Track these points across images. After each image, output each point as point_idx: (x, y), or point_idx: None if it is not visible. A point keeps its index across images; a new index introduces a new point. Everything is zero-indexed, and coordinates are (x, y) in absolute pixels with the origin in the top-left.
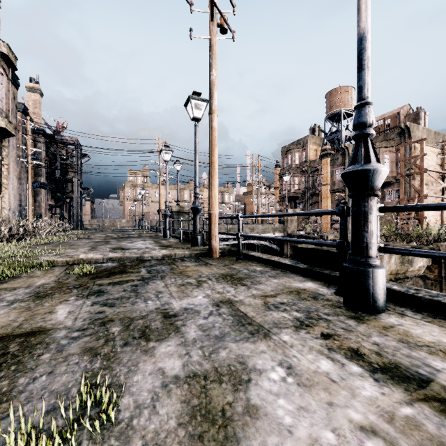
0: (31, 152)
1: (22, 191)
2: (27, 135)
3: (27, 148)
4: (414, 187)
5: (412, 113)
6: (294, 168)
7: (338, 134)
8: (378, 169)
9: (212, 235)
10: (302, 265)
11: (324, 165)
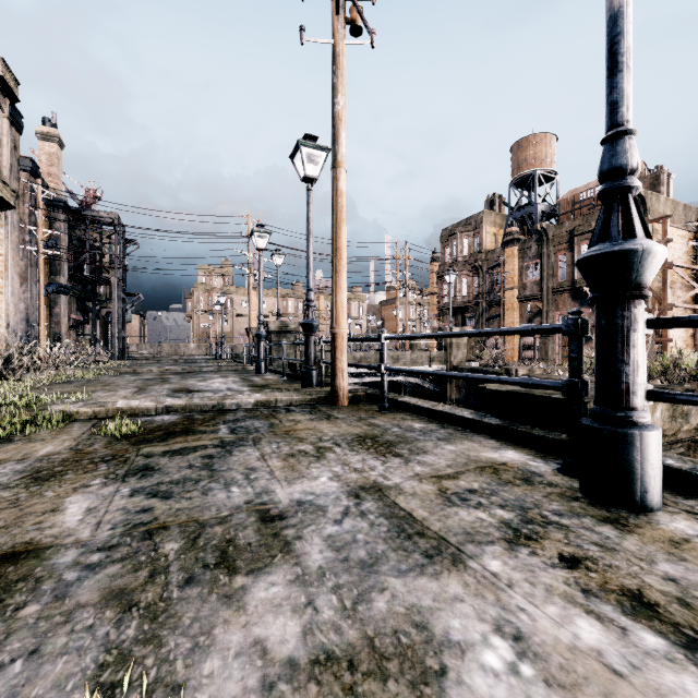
0: (45, 237)
1: (30, 298)
2: (37, 209)
3: (37, 230)
4: (653, 293)
5: (648, 176)
6: (461, 262)
7: (531, 208)
8: (650, 250)
9: (338, 368)
10: (494, 420)
11: (509, 258)
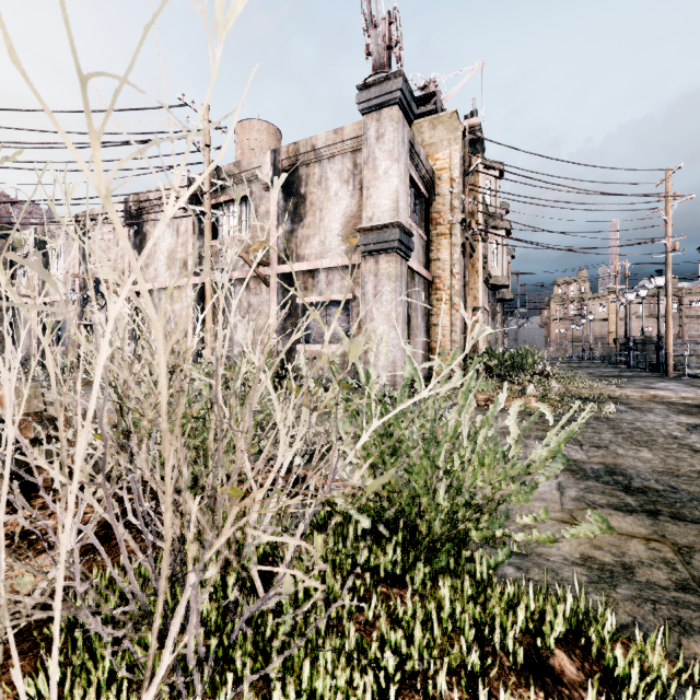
0: None
1: None
2: None
3: None
4: None
5: None
6: None
7: None
8: None
9: (667, 364)
10: None
11: None
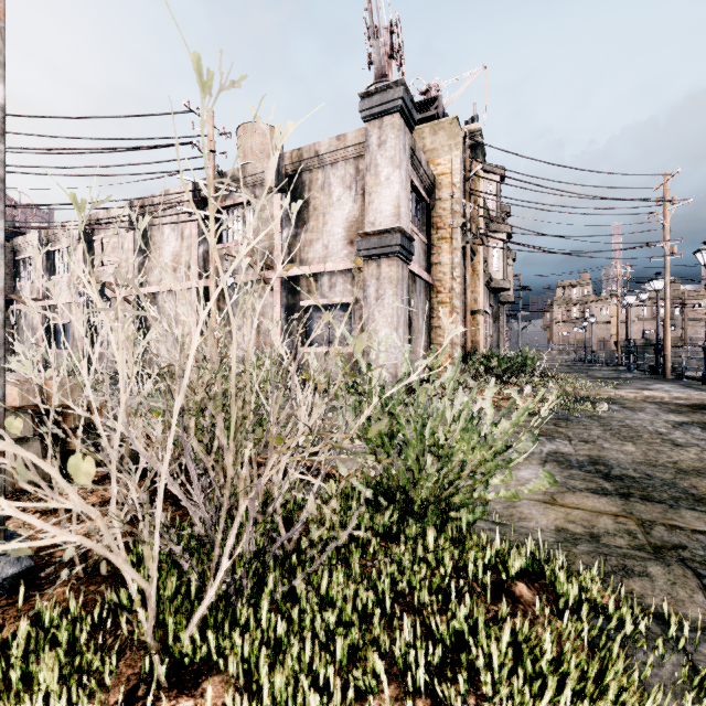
0: None
1: None
2: None
3: None
4: None
5: None
6: None
7: None
8: None
9: (665, 366)
10: None
11: None
